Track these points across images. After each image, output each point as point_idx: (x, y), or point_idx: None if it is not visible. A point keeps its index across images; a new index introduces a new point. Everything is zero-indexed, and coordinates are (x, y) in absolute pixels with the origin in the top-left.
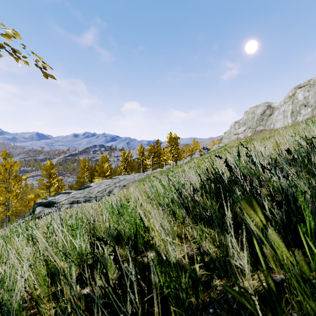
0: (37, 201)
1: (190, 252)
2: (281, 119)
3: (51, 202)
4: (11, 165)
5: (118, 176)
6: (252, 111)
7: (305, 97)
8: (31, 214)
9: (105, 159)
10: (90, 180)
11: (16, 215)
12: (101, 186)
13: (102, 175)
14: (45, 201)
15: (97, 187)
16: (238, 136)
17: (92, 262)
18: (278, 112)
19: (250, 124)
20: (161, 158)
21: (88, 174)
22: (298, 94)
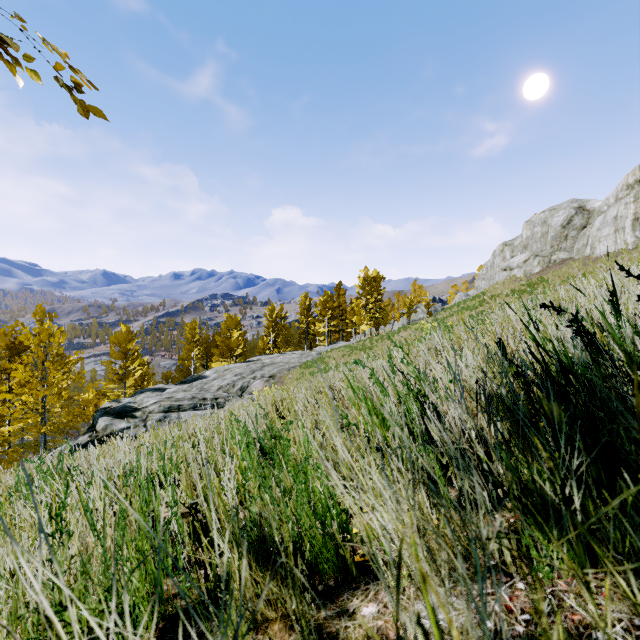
0: (101, 406)
1: (507, 627)
2: (610, 236)
3: (128, 407)
4: (49, 334)
5: (259, 357)
6: (541, 219)
7: None
8: (89, 431)
9: (233, 323)
10: (203, 365)
11: (62, 431)
12: (225, 376)
13: (228, 354)
14: (115, 406)
15: (217, 378)
16: (510, 274)
17: (190, 602)
18: (603, 221)
19: (538, 248)
20: (347, 321)
21: (199, 352)
22: None
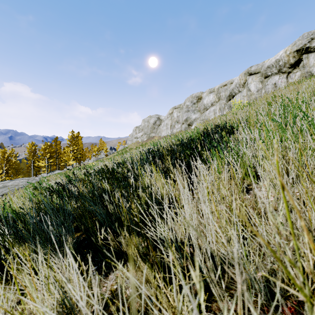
0: None
1: None
2: (165, 130)
3: None
4: None
5: None
6: (147, 120)
7: (178, 116)
8: None
9: None
10: None
11: None
12: None
13: None
14: None
15: None
16: (137, 140)
17: None
18: (164, 124)
19: (146, 131)
20: (61, 159)
21: None
22: (174, 113)
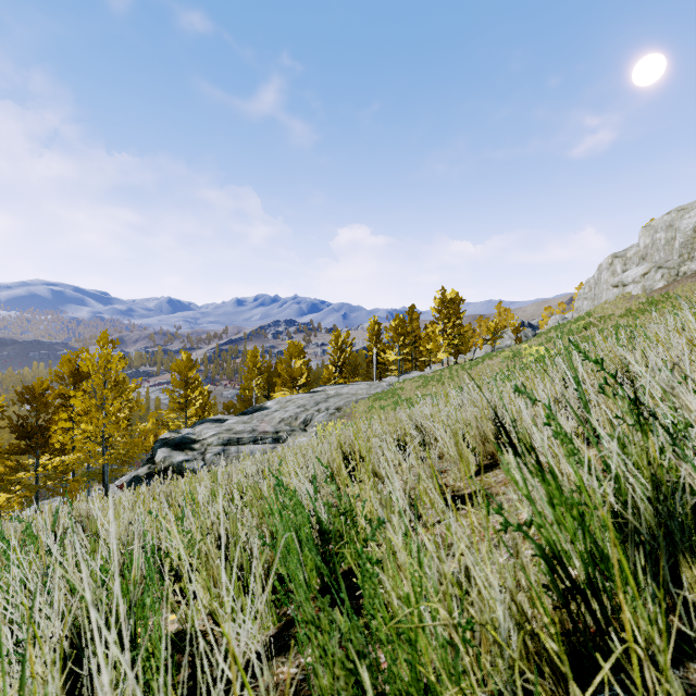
0: (161, 436)
1: None
2: None
3: (186, 439)
4: (107, 360)
5: (324, 387)
6: (666, 223)
7: None
8: (148, 463)
9: (296, 350)
10: (265, 395)
11: (124, 461)
12: (288, 408)
13: (290, 384)
14: (174, 437)
15: (278, 410)
16: (623, 290)
17: None
18: None
19: (661, 258)
20: (421, 348)
21: (261, 382)
22: None
